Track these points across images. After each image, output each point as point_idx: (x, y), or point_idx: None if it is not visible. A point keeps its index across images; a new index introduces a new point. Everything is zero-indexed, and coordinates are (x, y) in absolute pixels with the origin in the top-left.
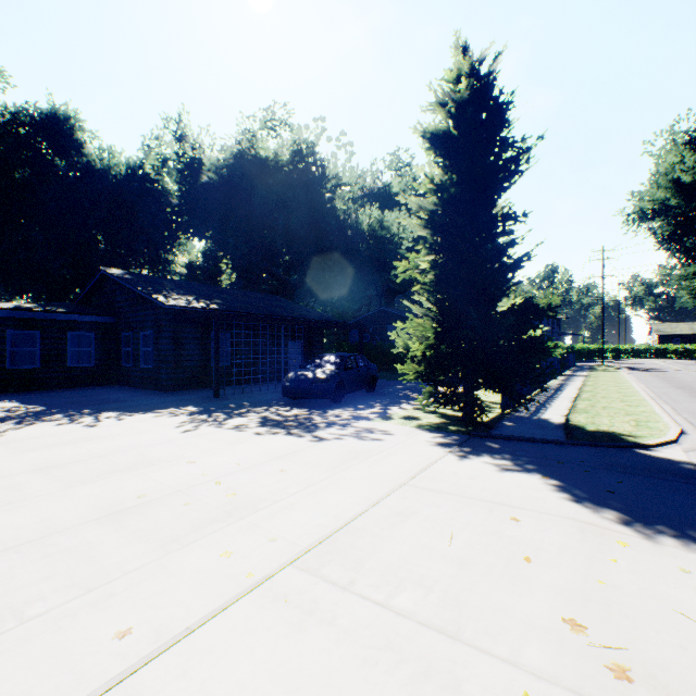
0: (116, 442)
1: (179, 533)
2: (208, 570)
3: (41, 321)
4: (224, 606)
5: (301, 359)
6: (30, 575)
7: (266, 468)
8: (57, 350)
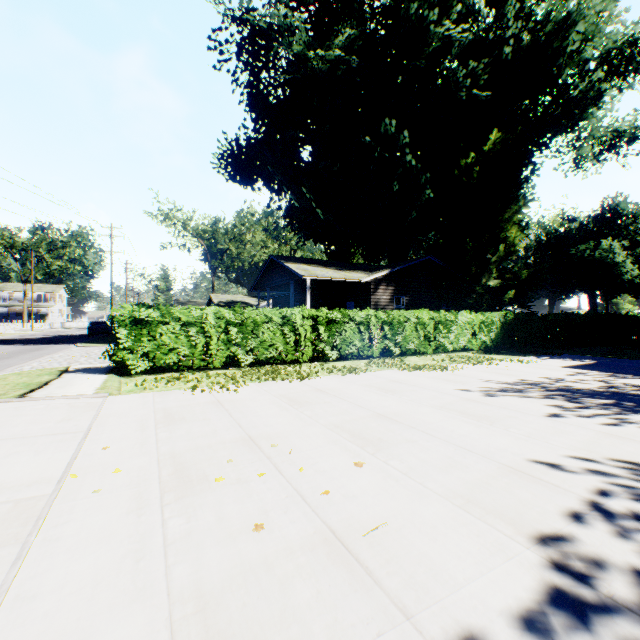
0: (469, 429)
1: (181, 458)
2: (114, 465)
3: None
4: (68, 467)
5: None
6: (198, 429)
7: (287, 513)
8: None
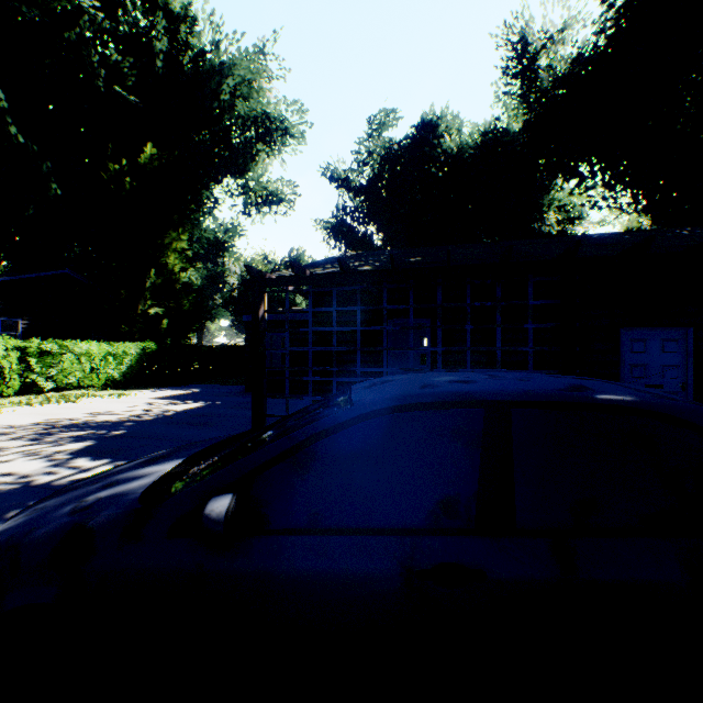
0: None
1: None
2: None
3: (291, 322)
4: None
5: (684, 381)
6: None
7: None
8: (303, 353)
